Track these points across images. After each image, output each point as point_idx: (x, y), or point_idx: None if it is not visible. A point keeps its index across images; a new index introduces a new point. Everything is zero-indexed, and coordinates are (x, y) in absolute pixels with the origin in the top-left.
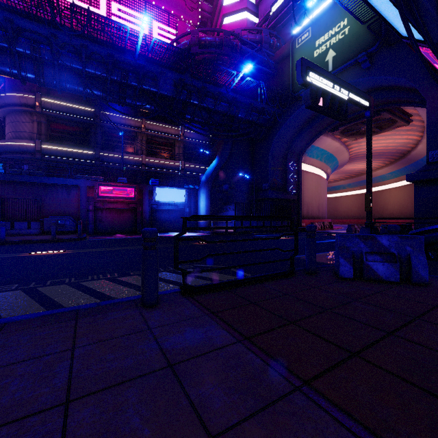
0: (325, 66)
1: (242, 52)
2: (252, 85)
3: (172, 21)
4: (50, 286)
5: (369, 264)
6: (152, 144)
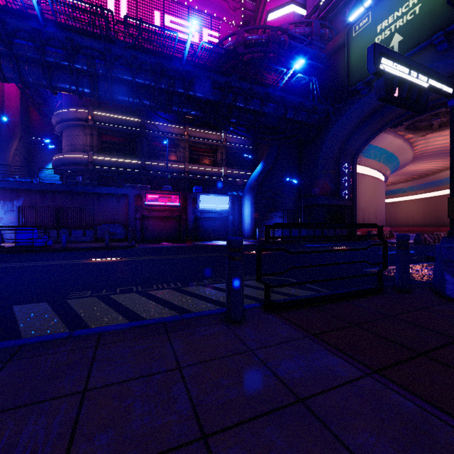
0: None
1: (290, 47)
2: (302, 82)
3: (214, 24)
4: (121, 294)
5: None
6: (195, 151)
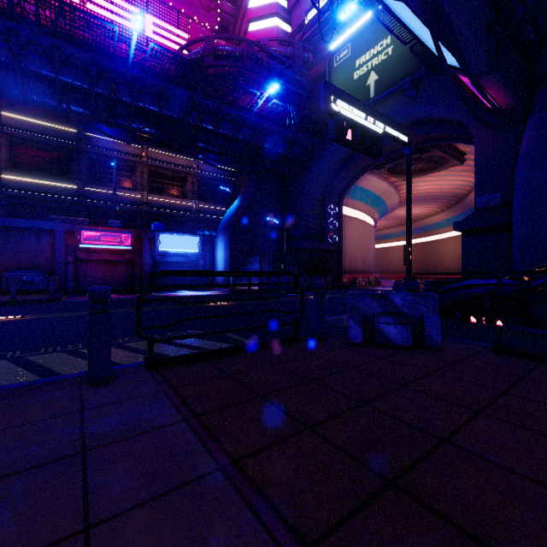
0: (366, 90)
1: (269, 67)
2: (279, 109)
3: (182, 22)
4: None
5: (381, 327)
6: (157, 177)
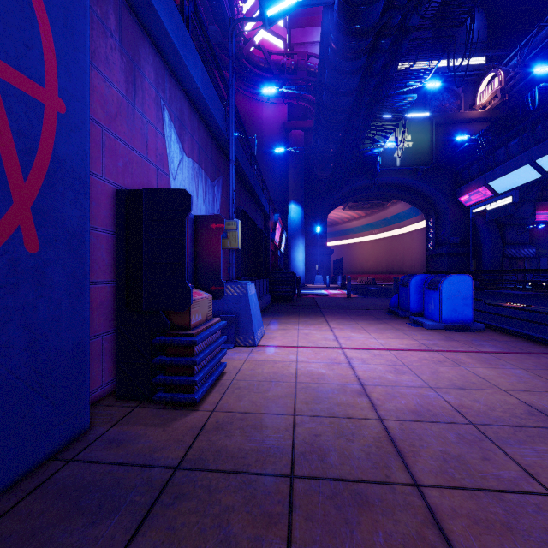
0: (394, 159)
1: None
2: (373, 153)
3: None
4: None
5: None
6: None
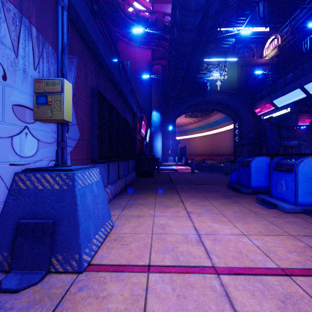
0: (216, 86)
1: None
2: (204, 80)
3: None
4: None
5: None
6: None
